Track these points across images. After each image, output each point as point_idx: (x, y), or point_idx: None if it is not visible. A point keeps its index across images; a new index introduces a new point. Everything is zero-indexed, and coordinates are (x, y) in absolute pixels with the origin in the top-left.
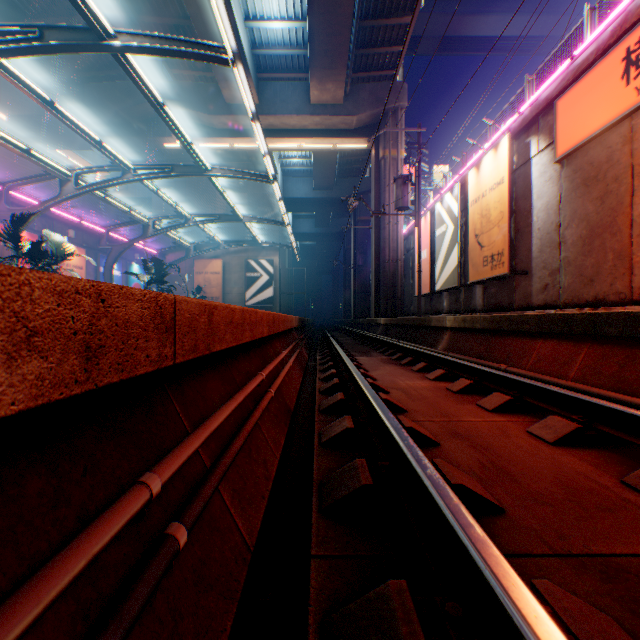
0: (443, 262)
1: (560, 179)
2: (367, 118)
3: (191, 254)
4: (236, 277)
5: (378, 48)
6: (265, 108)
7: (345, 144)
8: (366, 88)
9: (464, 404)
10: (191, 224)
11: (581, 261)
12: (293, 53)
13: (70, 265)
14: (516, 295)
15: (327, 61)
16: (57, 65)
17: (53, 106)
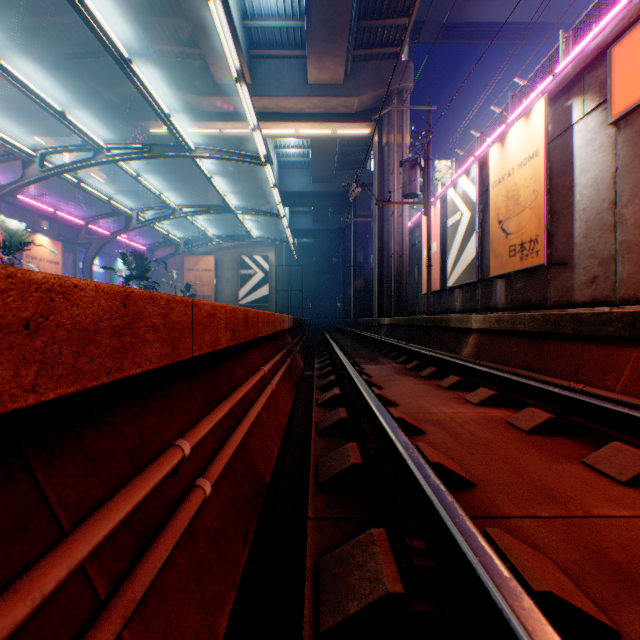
0: (457, 255)
1: (616, 145)
2: (369, 100)
3: (181, 250)
4: (229, 274)
5: (382, 20)
6: (258, 88)
7: (345, 130)
8: (368, 67)
9: (562, 462)
10: (178, 216)
11: None
12: (288, 25)
13: (44, 260)
14: (551, 290)
15: (326, 32)
16: (27, 37)
17: None
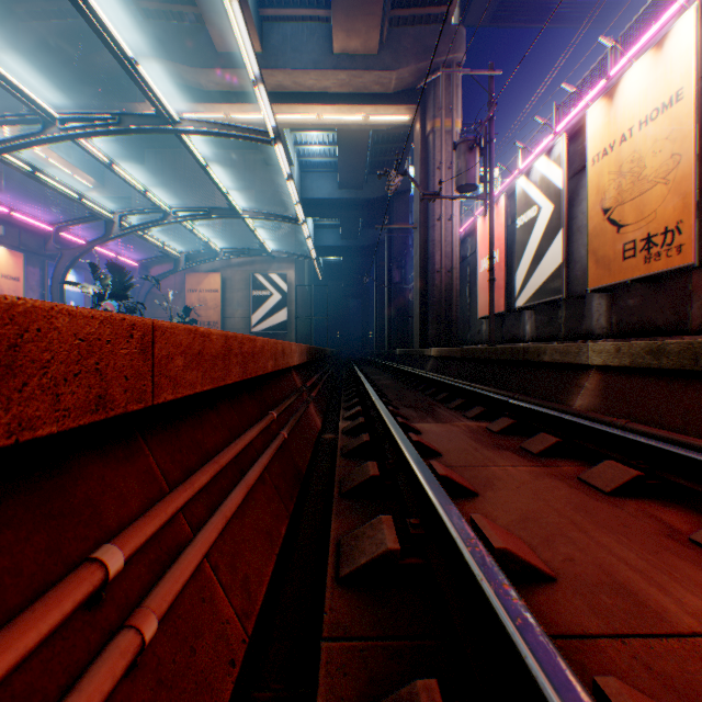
0: (531, 264)
1: None
2: (410, 76)
3: (181, 266)
4: (240, 296)
5: None
6: (271, 59)
7: (380, 115)
8: (409, 33)
9: None
10: (171, 220)
11: None
12: None
13: None
14: (695, 306)
15: None
16: None
17: None
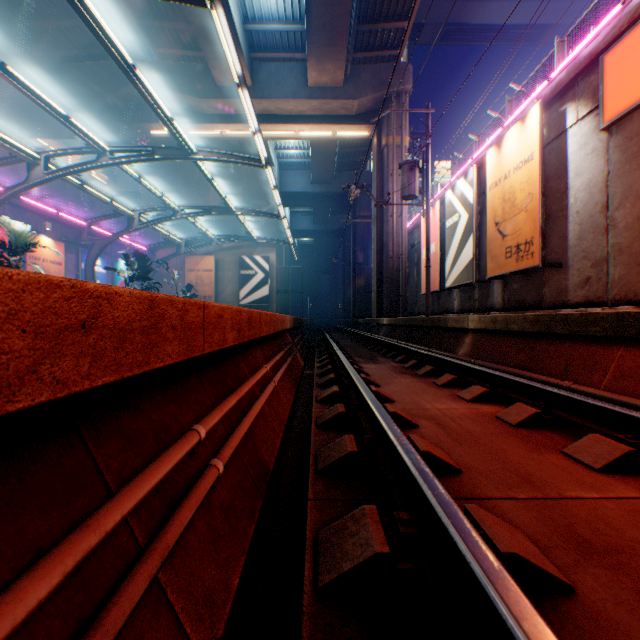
0: (455, 256)
1: (608, 150)
2: (369, 103)
3: (182, 250)
4: (230, 275)
5: (381, 24)
6: (259, 91)
7: (345, 131)
8: (368, 70)
9: (543, 452)
10: (179, 217)
11: (639, 247)
12: (289, 29)
13: (47, 260)
14: (546, 291)
15: (326, 36)
16: (30, 41)
17: (5, 69)
